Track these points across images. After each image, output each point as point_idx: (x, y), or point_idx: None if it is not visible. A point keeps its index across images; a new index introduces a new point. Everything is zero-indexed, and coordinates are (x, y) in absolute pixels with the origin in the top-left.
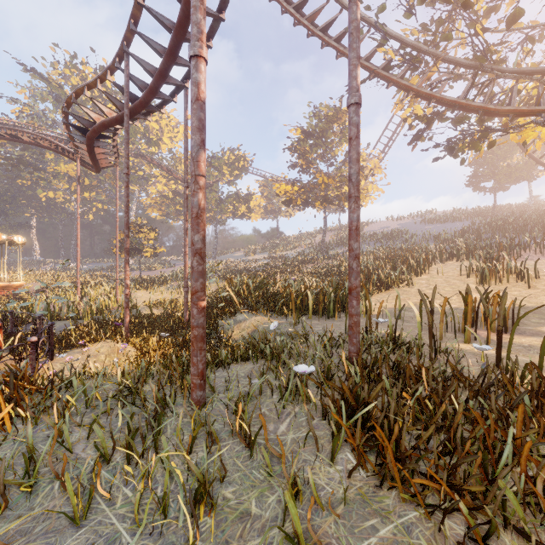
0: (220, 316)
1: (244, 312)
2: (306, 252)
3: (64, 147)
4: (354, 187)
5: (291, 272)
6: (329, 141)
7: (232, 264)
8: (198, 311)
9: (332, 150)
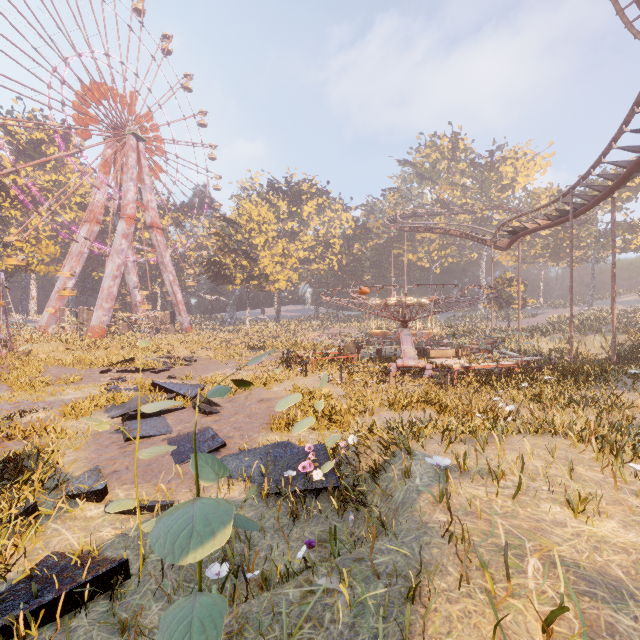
0: None
1: None
2: None
3: (474, 236)
4: None
5: None
6: None
7: (622, 313)
8: None
9: None
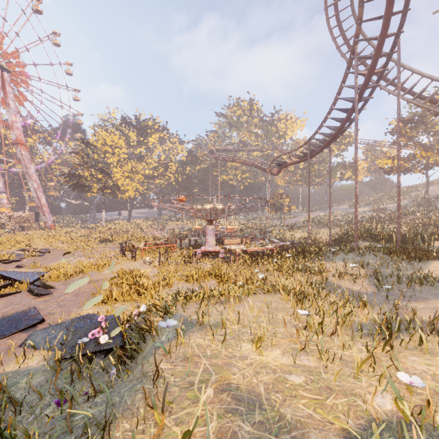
0: (349, 242)
1: (360, 241)
2: (409, 205)
3: (259, 165)
4: (398, 206)
5: (391, 223)
6: (428, 121)
7: (340, 215)
8: (356, 234)
9: (432, 127)
